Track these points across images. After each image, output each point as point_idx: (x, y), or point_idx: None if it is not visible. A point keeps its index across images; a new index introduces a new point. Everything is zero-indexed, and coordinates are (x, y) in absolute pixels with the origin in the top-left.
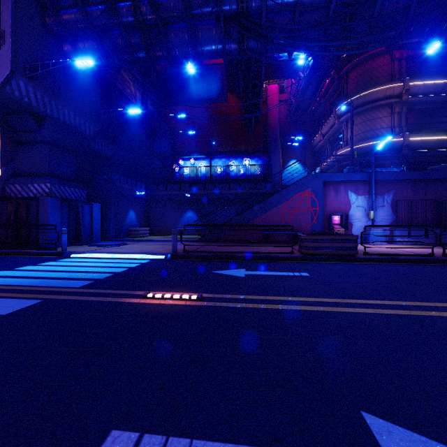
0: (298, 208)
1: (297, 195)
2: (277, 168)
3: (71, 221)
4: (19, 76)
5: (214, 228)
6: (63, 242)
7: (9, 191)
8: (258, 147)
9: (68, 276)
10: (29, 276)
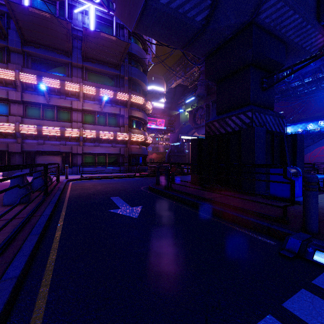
0: (318, 155)
1: (318, 149)
2: None
3: None
4: None
5: None
6: None
7: None
8: None
9: None
10: None
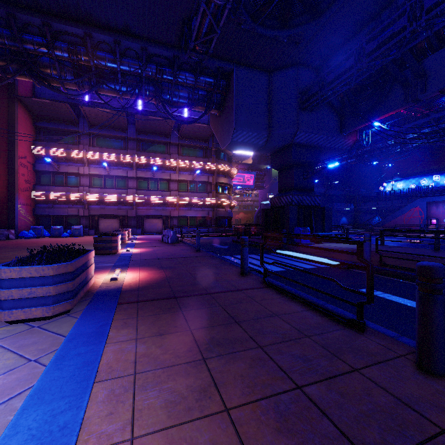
0: (412, 216)
1: (412, 210)
2: None
3: None
4: None
5: None
6: None
7: None
8: None
9: None
10: None
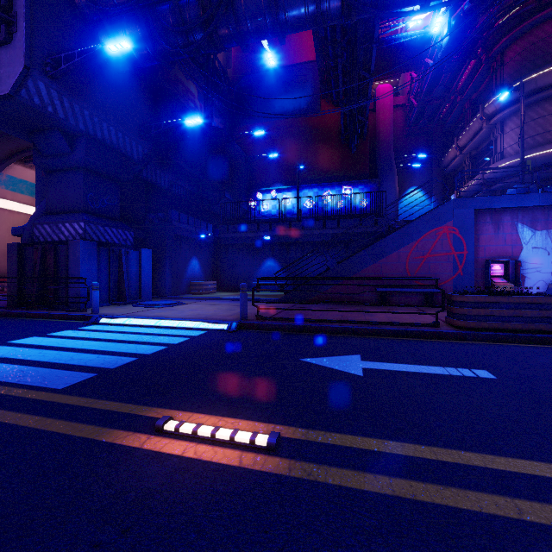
0: (432, 252)
1: (431, 233)
2: (391, 198)
3: (112, 272)
4: (37, 75)
5: (302, 282)
6: (94, 300)
7: (37, 234)
8: (363, 170)
9: (65, 361)
10: (12, 357)
